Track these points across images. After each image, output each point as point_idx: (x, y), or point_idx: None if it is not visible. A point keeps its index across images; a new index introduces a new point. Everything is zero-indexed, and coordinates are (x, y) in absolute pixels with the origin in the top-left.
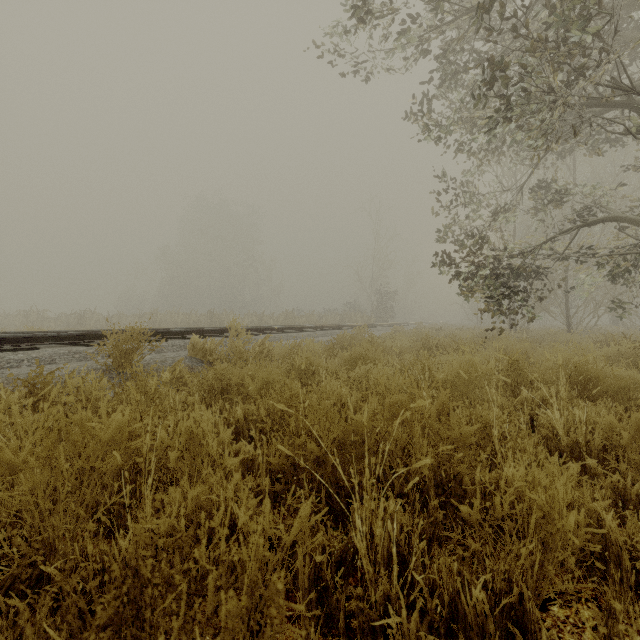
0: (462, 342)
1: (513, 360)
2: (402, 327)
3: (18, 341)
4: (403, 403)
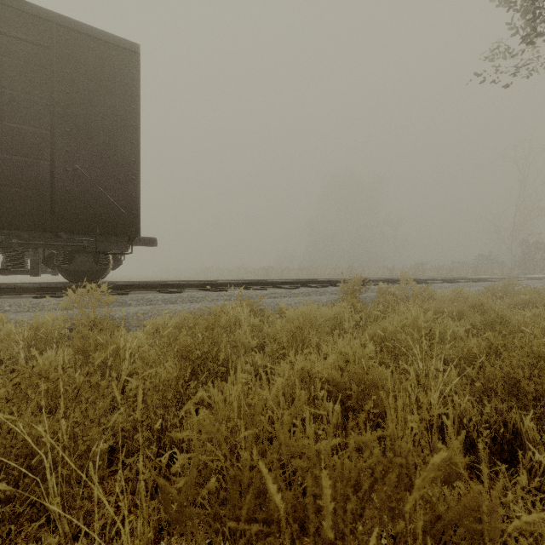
0: None
1: None
2: None
3: (288, 284)
4: None
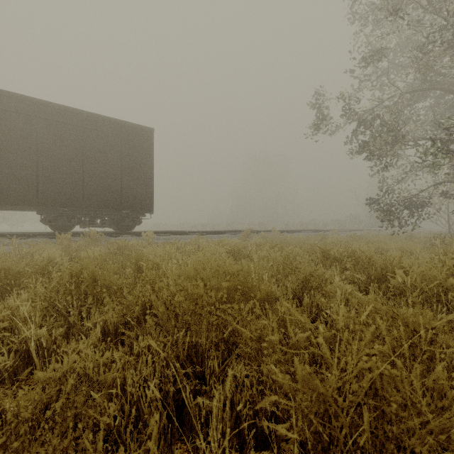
0: (362, 235)
1: (354, 238)
2: (372, 231)
3: (218, 232)
4: (301, 240)
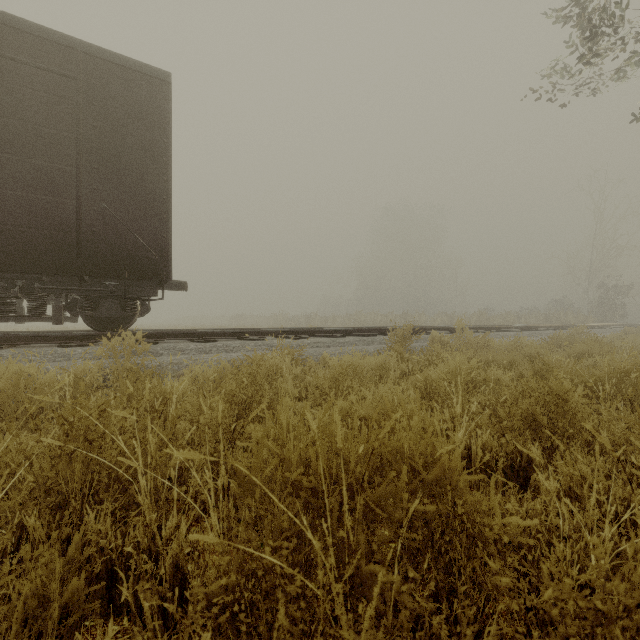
0: None
1: None
2: (637, 329)
3: (332, 332)
4: (629, 368)
